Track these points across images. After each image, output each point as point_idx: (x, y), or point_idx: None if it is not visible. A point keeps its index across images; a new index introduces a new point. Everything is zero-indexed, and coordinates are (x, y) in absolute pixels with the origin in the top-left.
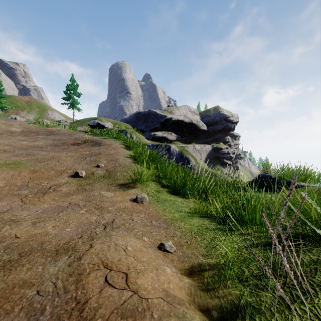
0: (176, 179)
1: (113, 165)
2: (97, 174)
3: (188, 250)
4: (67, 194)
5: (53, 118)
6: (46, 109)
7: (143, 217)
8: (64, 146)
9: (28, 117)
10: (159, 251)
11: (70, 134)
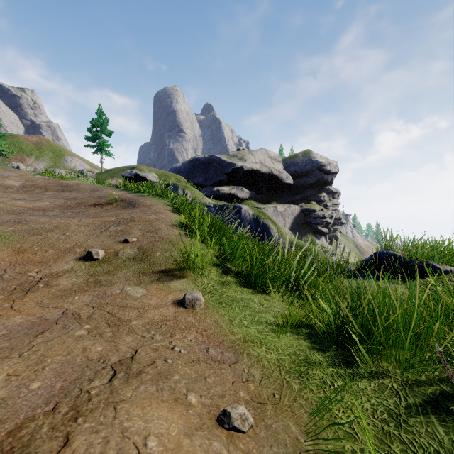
0: (251, 261)
1: (150, 239)
2: (123, 254)
3: (276, 416)
4: (66, 293)
5: (74, 167)
6: (63, 153)
7: (193, 341)
8: (81, 208)
9: (37, 166)
10: (219, 429)
11: (94, 190)
